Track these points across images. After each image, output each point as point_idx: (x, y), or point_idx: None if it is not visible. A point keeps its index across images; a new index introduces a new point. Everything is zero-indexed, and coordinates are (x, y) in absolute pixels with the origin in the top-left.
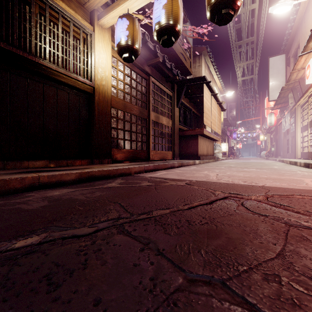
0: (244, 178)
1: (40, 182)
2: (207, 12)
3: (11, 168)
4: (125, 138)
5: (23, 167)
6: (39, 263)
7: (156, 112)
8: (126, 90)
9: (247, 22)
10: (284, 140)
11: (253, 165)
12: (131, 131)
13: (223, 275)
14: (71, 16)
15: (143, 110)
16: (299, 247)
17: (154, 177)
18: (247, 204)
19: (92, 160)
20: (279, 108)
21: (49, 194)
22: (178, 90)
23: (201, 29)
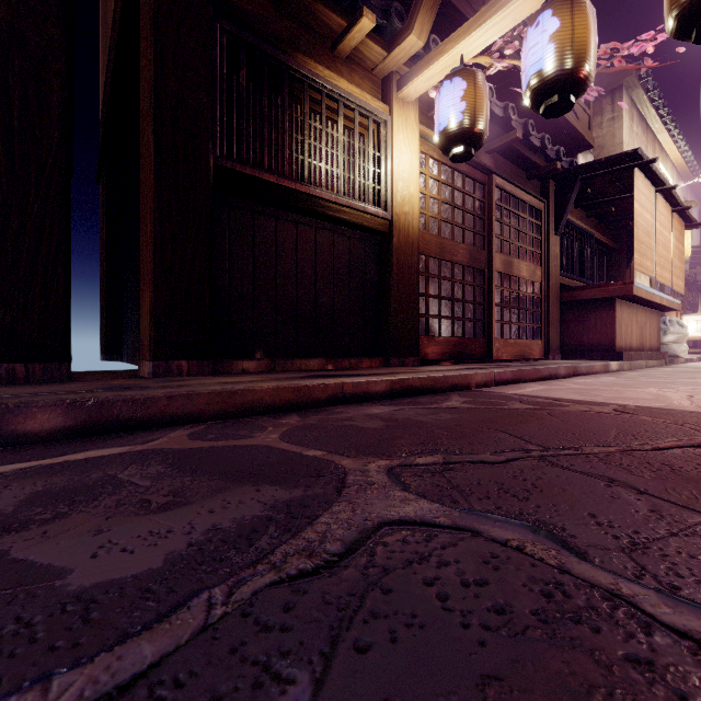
0: None
1: (343, 392)
2: (670, 23)
3: (281, 370)
4: (441, 313)
5: (294, 370)
6: (473, 479)
7: (506, 253)
8: (443, 214)
9: None
10: None
11: None
12: (454, 298)
13: None
14: (356, 100)
15: (477, 251)
16: None
17: (526, 395)
18: None
19: (388, 358)
20: None
21: (368, 411)
22: (557, 194)
23: (636, 47)
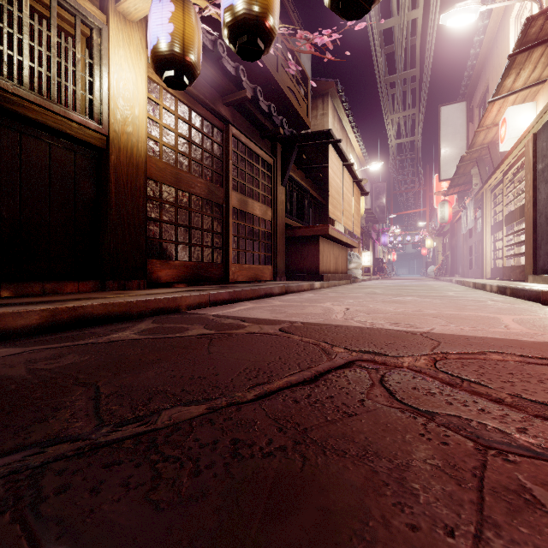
0: (396, 316)
1: None
2: None
3: None
4: (178, 239)
5: None
6: None
7: (242, 193)
8: (180, 148)
9: (404, 41)
10: (465, 248)
11: (413, 290)
12: (191, 226)
13: None
14: None
15: (216, 188)
16: (518, 544)
17: (223, 316)
18: (392, 379)
19: (104, 282)
20: (456, 193)
21: None
22: (283, 154)
23: (319, 37)
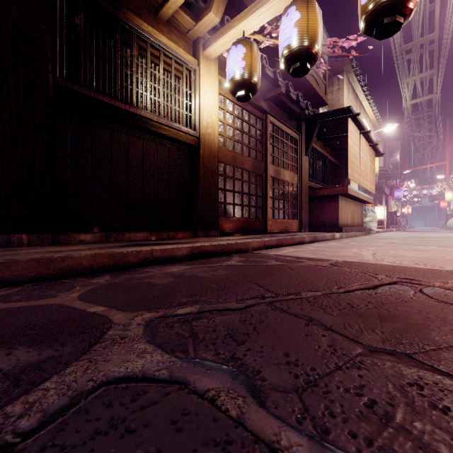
0: (420, 260)
1: (153, 256)
2: (361, 23)
3: (114, 240)
4: (235, 202)
5: (124, 240)
6: (212, 326)
7: (276, 165)
8: (236, 137)
9: (422, 11)
10: None
11: (433, 241)
12: (243, 192)
13: (406, 350)
14: (173, 52)
15: (258, 163)
16: None
17: (281, 255)
18: (428, 291)
19: (196, 231)
20: None
21: (167, 270)
22: (307, 130)
23: (346, 41)
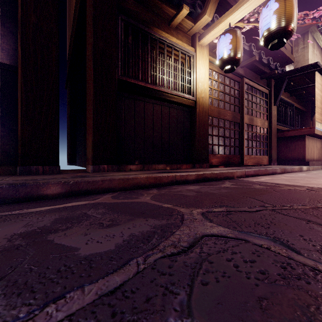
0: None
1: (176, 179)
2: None
3: (147, 169)
4: (219, 143)
5: (152, 169)
6: (242, 218)
7: (250, 114)
8: (220, 97)
9: None
10: None
11: None
12: (225, 136)
13: None
14: (180, 47)
15: (236, 114)
16: None
17: (261, 182)
18: None
19: (194, 164)
20: None
21: (187, 188)
22: (275, 85)
23: (317, 13)
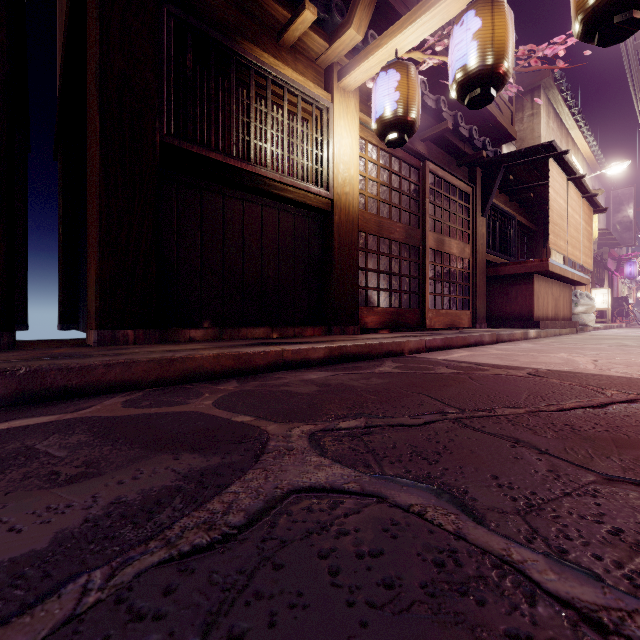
0: None
1: (283, 359)
2: (576, 26)
3: (228, 338)
4: (380, 286)
5: (240, 338)
6: (390, 442)
7: (438, 232)
8: (382, 196)
9: None
10: None
11: None
12: (391, 272)
13: None
14: (300, 87)
15: (412, 230)
16: None
17: (452, 361)
18: None
19: (330, 327)
20: None
21: (305, 377)
22: (484, 180)
23: (549, 49)
